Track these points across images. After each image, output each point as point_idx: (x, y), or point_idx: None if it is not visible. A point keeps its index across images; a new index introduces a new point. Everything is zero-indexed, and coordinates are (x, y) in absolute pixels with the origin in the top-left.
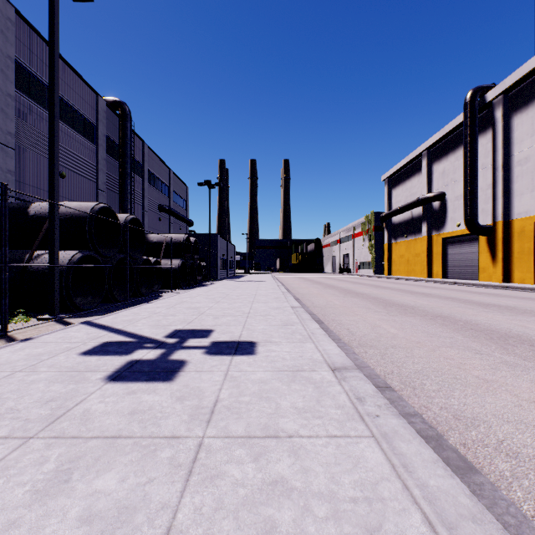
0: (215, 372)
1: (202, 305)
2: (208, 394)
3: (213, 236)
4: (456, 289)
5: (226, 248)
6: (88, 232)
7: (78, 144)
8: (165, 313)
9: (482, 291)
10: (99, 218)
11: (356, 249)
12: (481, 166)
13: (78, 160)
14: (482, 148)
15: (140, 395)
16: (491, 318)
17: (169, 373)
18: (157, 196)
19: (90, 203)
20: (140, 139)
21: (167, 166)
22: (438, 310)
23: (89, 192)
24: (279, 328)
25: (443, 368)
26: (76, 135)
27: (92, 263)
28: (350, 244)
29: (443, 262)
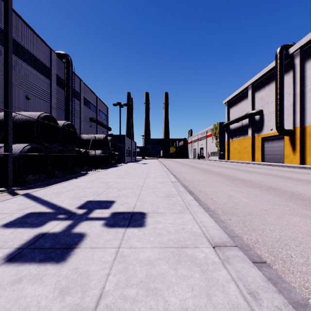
0: (107, 249)
1: (112, 180)
2: (94, 283)
3: (122, 136)
4: (272, 169)
5: (130, 144)
6: (35, 132)
7: (38, 79)
8: (84, 186)
9: (289, 170)
10: (45, 123)
11: (208, 144)
12: (285, 93)
13: (38, 89)
14: (286, 82)
15: (24, 286)
16: (307, 190)
17: (65, 250)
18: (89, 112)
19: (38, 112)
20: (78, 77)
21: (95, 95)
22: (268, 183)
23: (46, 109)
24: (164, 200)
25: (297, 236)
26: (37, 74)
27: (39, 152)
28: (204, 141)
29: (261, 152)
